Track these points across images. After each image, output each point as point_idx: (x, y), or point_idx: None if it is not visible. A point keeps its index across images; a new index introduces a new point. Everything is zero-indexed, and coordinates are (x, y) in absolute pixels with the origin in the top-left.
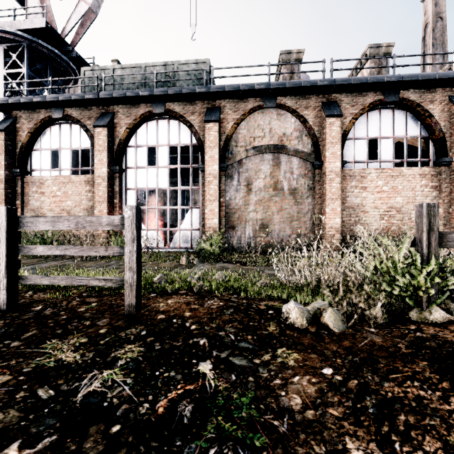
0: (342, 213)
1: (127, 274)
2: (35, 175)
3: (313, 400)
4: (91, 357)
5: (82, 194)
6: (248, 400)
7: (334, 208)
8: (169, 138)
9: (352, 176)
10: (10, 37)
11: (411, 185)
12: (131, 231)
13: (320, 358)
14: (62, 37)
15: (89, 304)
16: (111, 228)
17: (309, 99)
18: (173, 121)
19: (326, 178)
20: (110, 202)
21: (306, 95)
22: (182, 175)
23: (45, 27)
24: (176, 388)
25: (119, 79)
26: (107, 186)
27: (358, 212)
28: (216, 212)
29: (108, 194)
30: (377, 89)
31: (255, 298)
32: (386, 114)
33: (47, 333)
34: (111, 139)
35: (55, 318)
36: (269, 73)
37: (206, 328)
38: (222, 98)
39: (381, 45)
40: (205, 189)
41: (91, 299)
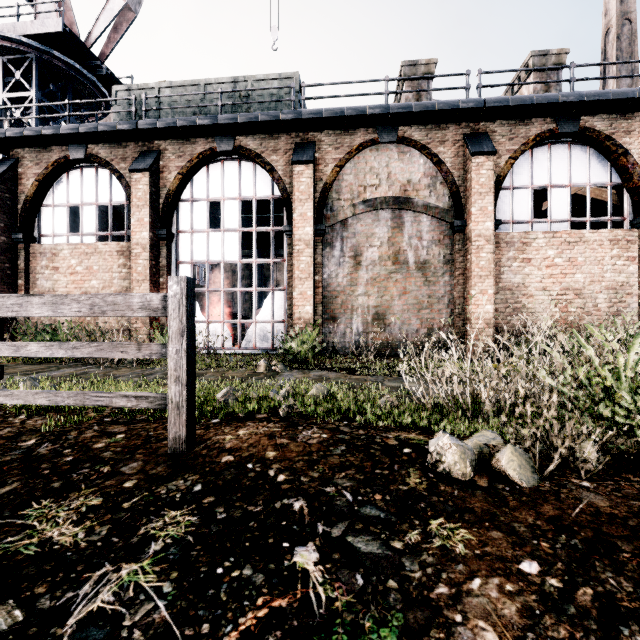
0: (495, 298)
1: (172, 388)
2: (46, 243)
3: (519, 634)
4: (103, 536)
5: (113, 270)
6: (394, 634)
7: (483, 290)
8: (241, 188)
9: (509, 244)
10: (11, 47)
11: (596, 256)
12: (179, 318)
13: (509, 539)
14: (87, 47)
15: (113, 436)
16: (147, 313)
17: (446, 130)
18: (246, 163)
19: (472, 245)
20: (154, 282)
21: (442, 124)
22: (259, 245)
23: (62, 31)
24: (254, 605)
25: (167, 103)
26: (149, 259)
27: (518, 296)
28: (308, 296)
29: (151, 270)
30: (546, 113)
31: (378, 426)
32: (559, 152)
33: (35, 487)
34: (156, 189)
35: (54, 461)
36: (388, 91)
37: (303, 479)
38: (318, 129)
39: (549, 53)
40: (293, 262)
41: (116, 428)
